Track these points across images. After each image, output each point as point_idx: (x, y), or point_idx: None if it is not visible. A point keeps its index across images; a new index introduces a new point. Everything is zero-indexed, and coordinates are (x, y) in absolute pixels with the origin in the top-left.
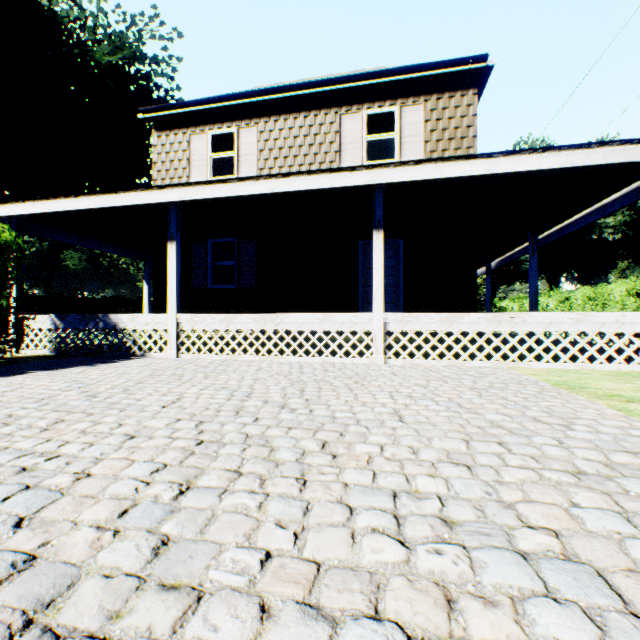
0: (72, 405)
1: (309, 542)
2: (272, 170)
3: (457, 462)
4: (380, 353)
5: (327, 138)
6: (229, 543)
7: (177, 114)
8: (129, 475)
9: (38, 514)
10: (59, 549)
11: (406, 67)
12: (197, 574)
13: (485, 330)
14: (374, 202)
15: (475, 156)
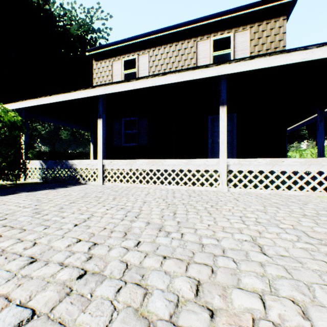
0: (18, 221)
1: None
2: None
3: None
4: (224, 184)
5: (189, 56)
6: None
7: (106, 51)
8: None
9: None
10: None
11: (238, 7)
12: None
13: (298, 170)
14: (220, 88)
15: (294, 49)
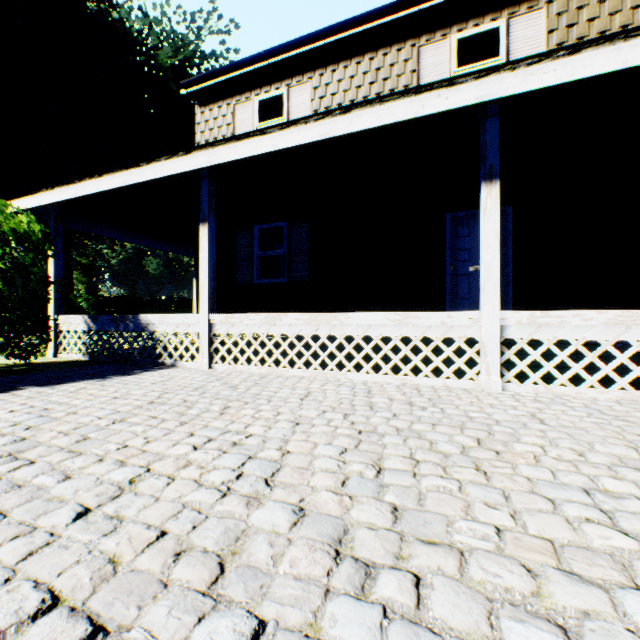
0: None
1: None
2: None
3: None
4: (493, 374)
5: (400, 81)
6: None
7: (220, 83)
8: None
9: None
10: None
11: None
12: None
13: None
14: (483, 139)
15: None
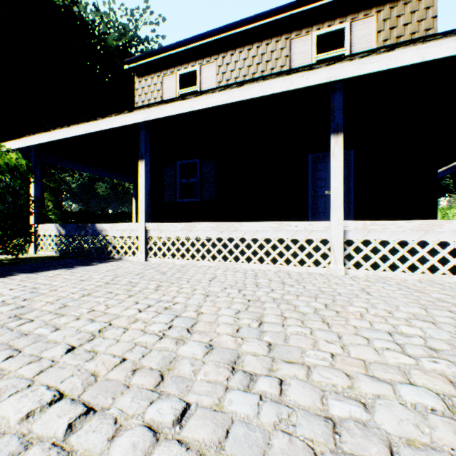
0: None
1: None
2: None
3: None
4: (339, 263)
5: (278, 63)
6: None
7: (153, 61)
8: None
9: None
10: None
11: None
12: None
13: None
14: (332, 105)
15: None
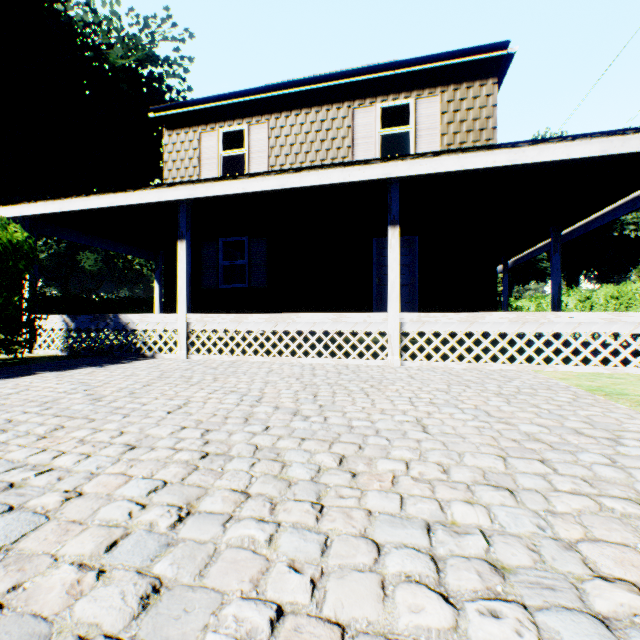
0: (75, 409)
1: (330, 594)
2: (283, 167)
3: (496, 485)
4: (396, 355)
5: (339, 133)
6: (232, 592)
7: (188, 112)
8: (124, 495)
9: (15, 545)
10: (30, 595)
11: (422, 57)
12: (191, 639)
13: (508, 331)
14: (389, 197)
15: (498, 146)
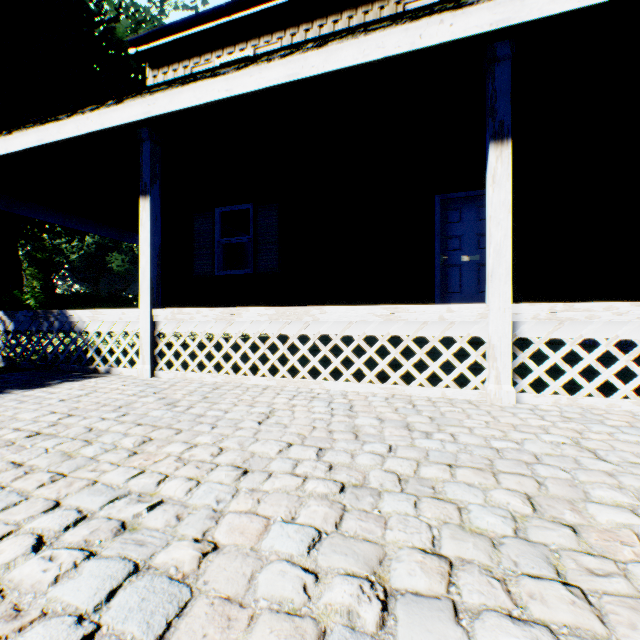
0: None
1: None
2: None
3: None
4: (504, 382)
5: None
6: None
7: (176, 42)
8: None
9: None
10: None
11: None
12: None
13: None
14: (491, 88)
15: None
